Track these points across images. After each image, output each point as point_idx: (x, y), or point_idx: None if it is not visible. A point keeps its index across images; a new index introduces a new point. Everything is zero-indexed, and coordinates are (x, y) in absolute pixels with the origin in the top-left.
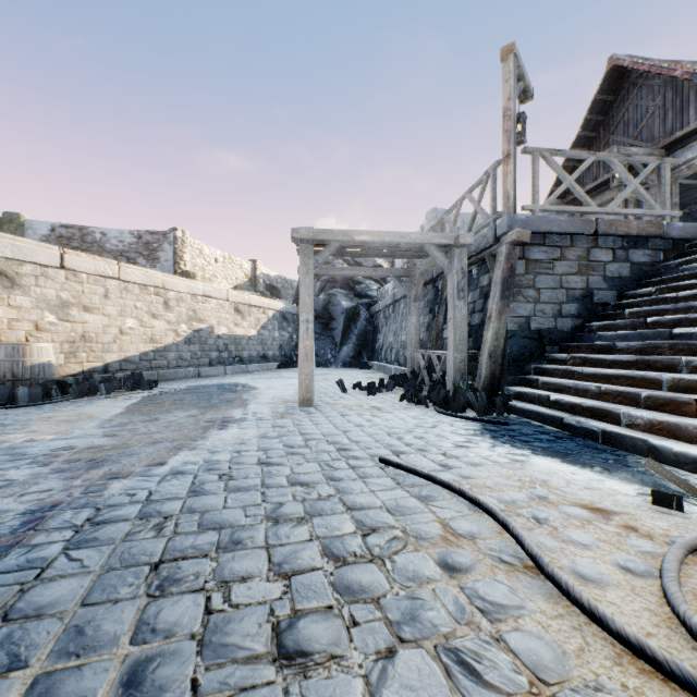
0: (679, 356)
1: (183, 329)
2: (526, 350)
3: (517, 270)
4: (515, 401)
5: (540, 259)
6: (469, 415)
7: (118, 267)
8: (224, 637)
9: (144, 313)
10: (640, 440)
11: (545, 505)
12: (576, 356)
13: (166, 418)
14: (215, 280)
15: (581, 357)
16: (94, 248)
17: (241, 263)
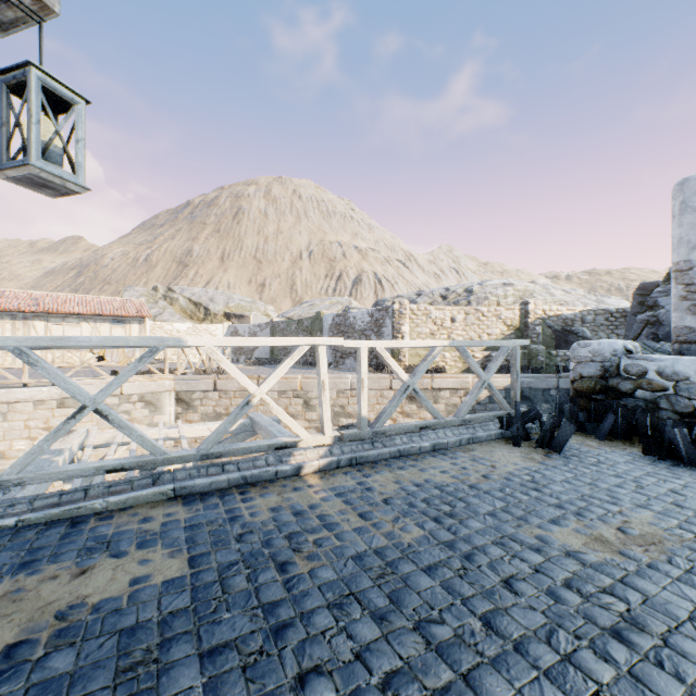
0: None
1: None
2: None
3: None
4: None
5: None
6: None
7: (257, 380)
8: None
9: None
10: None
11: None
12: None
13: None
14: None
15: None
16: (350, 330)
17: (498, 312)
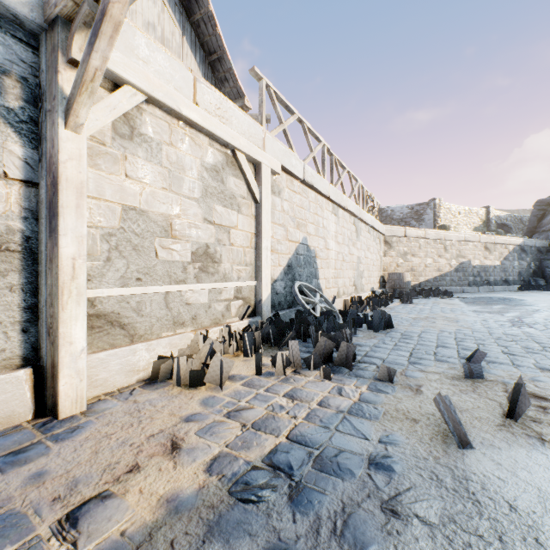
0: None
1: (453, 263)
2: None
3: None
4: None
5: None
6: None
7: (424, 232)
8: None
9: (434, 255)
10: None
11: None
12: None
13: (497, 307)
14: (457, 227)
15: None
16: (387, 219)
17: (476, 211)
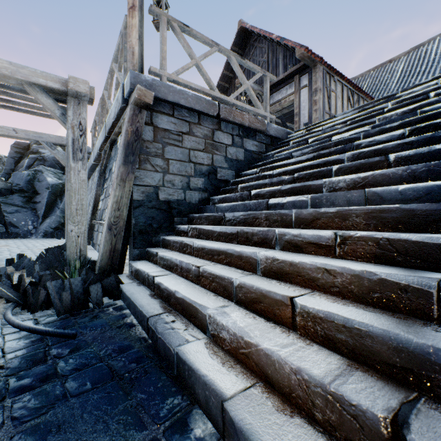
0: (273, 228)
1: None
2: (155, 221)
3: (145, 136)
4: (131, 280)
5: (170, 130)
6: (53, 313)
7: None
8: None
9: None
10: (215, 397)
11: None
12: (194, 227)
13: None
14: None
15: (197, 229)
16: None
17: None
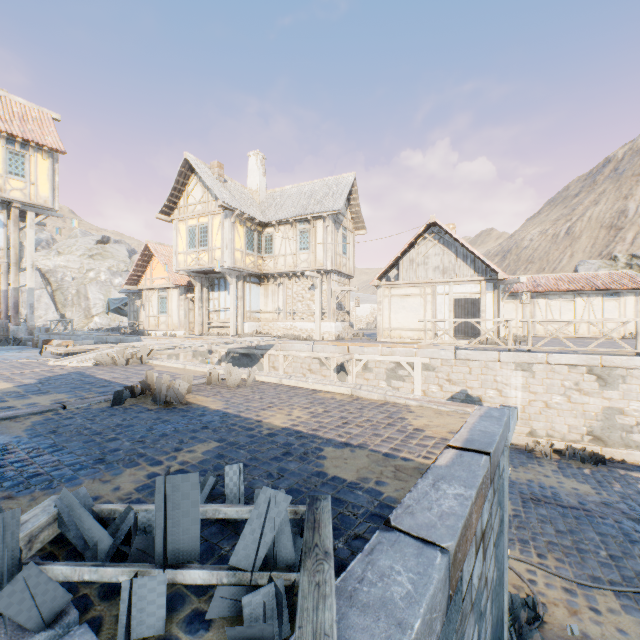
0: None
1: None
2: None
3: None
4: None
5: None
6: None
7: None
8: (523, 522)
9: None
10: None
11: (580, 601)
12: None
13: None
14: None
15: None
16: None
17: None
